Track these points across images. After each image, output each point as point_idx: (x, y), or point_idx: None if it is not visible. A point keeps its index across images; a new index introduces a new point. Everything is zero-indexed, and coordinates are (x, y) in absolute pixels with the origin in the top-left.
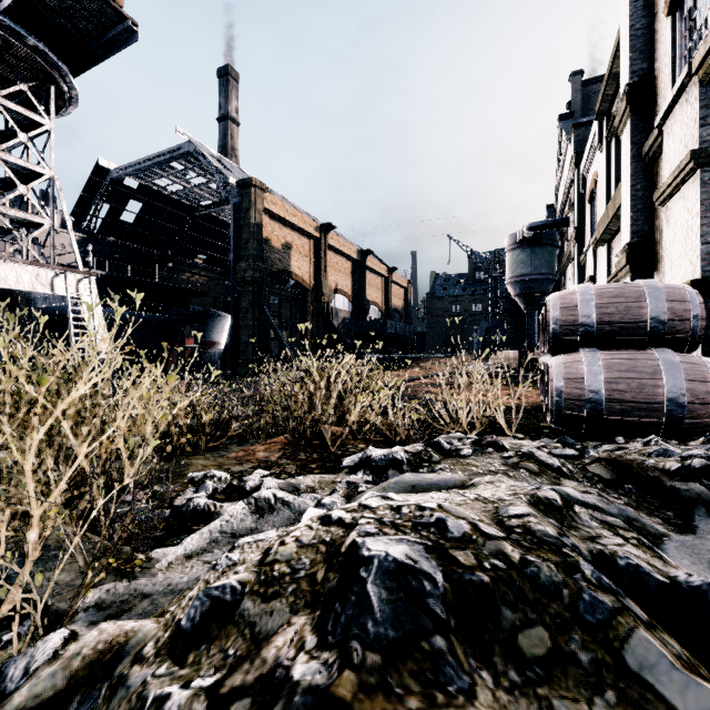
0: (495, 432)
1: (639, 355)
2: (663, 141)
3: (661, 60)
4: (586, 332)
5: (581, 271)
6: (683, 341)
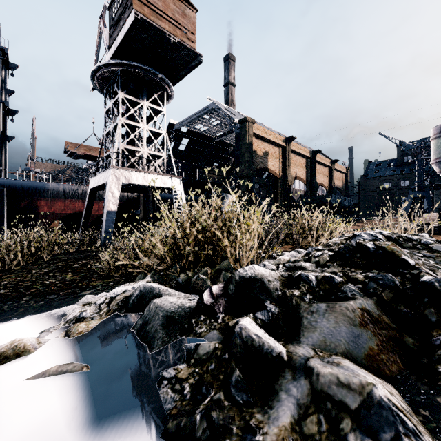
0: None
1: None
2: None
3: None
4: None
5: None
6: None
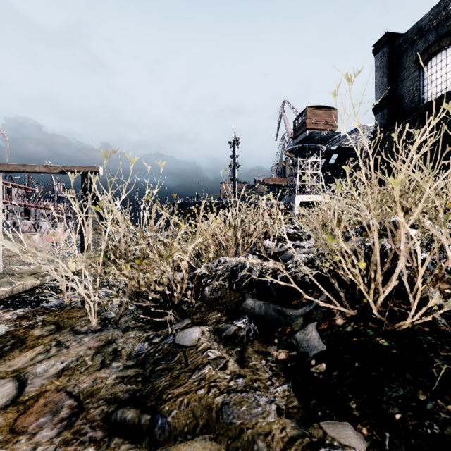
0: None
1: None
2: None
3: None
4: None
5: None
6: None
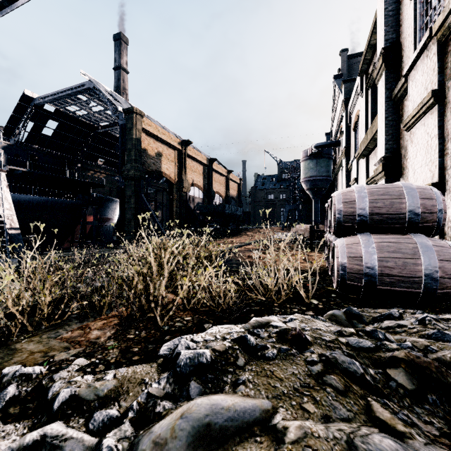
0: (296, 297)
1: (402, 239)
2: (408, 86)
3: (406, 31)
4: (362, 220)
5: (348, 174)
6: (431, 228)
